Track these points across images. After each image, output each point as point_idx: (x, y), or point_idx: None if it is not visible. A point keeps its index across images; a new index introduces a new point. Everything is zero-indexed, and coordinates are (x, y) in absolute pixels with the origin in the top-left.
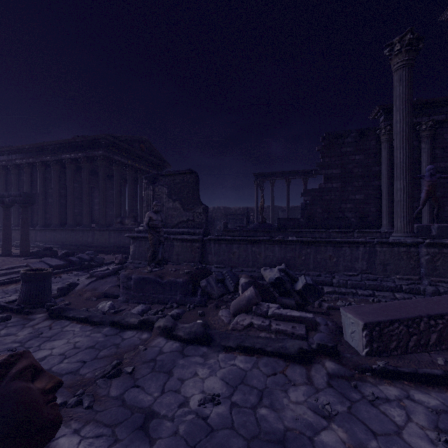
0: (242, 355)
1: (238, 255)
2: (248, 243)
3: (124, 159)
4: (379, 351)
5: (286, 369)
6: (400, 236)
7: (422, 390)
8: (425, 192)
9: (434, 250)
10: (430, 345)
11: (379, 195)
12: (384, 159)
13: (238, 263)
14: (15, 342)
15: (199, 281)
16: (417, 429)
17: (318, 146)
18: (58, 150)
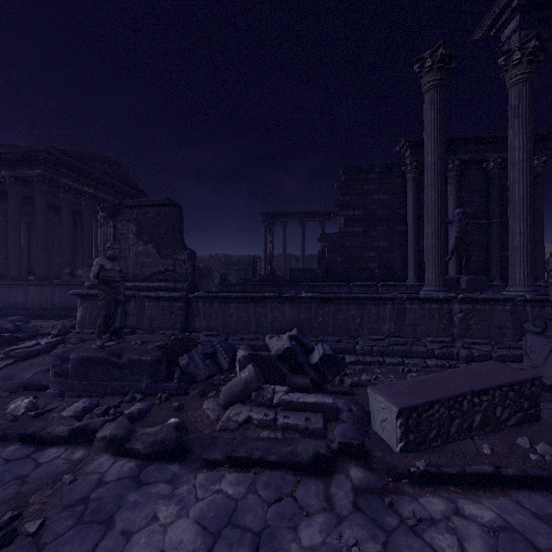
0: (233, 471)
1: (236, 318)
2: (250, 302)
3: (77, 183)
4: (416, 444)
5: (297, 489)
6: (432, 291)
7: (472, 498)
8: (454, 239)
9: (467, 307)
10: (473, 429)
11: (404, 242)
12: (410, 201)
13: (236, 329)
14: None
15: (177, 358)
16: None
17: (338, 181)
18: None
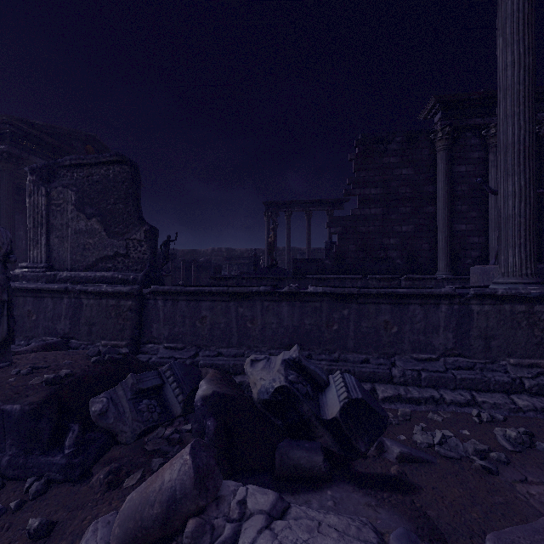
0: None
1: (210, 324)
2: (231, 300)
3: None
4: None
5: None
6: (515, 284)
7: None
8: None
9: None
10: None
11: (433, 226)
12: (441, 175)
13: (210, 339)
14: None
15: (86, 400)
16: None
17: (351, 154)
18: None
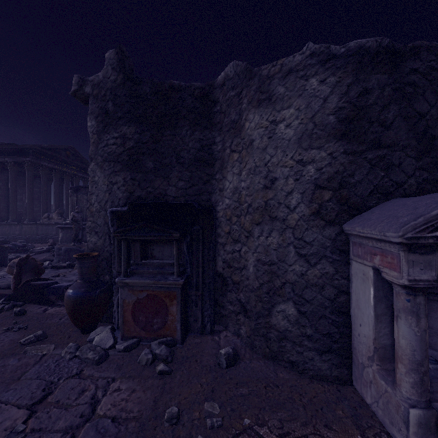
0: None
1: None
2: None
3: (50, 164)
4: None
5: None
6: None
7: None
8: None
9: None
10: None
11: None
12: None
13: None
14: (0, 275)
15: None
16: None
17: None
18: None
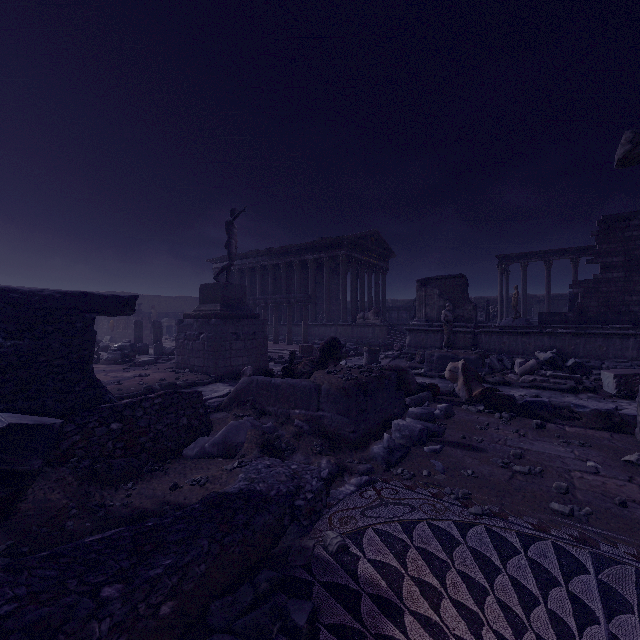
0: (533, 389)
1: (508, 345)
2: (518, 335)
3: (359, 255)
4: (626, 392)
5: (562, 394)
6: None
7: None
8: None
9: None
10: None
11: None
12: None
13: (508, 351)
14: None
15: (484, 360)
16: (632, 406)
17: (593, 232)
18: (301, 251)
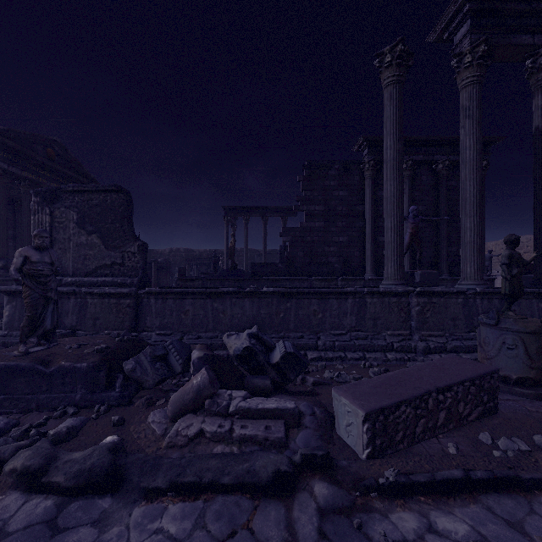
0: (178, 501)
1: (192, 315)
2: (208, 298)
3: (14, 167)
4: (383, 448)
5: (254, 517)
6: (391, 285)
7: (443, 509)
8: (409, 235)
9: (424, 300)
10: (438, 427)
11: (362, 238)
12: (368, 198)
13: (192, 327)
14: None
15: (121, 363)
16: None
17: (300, 176)
18: None
